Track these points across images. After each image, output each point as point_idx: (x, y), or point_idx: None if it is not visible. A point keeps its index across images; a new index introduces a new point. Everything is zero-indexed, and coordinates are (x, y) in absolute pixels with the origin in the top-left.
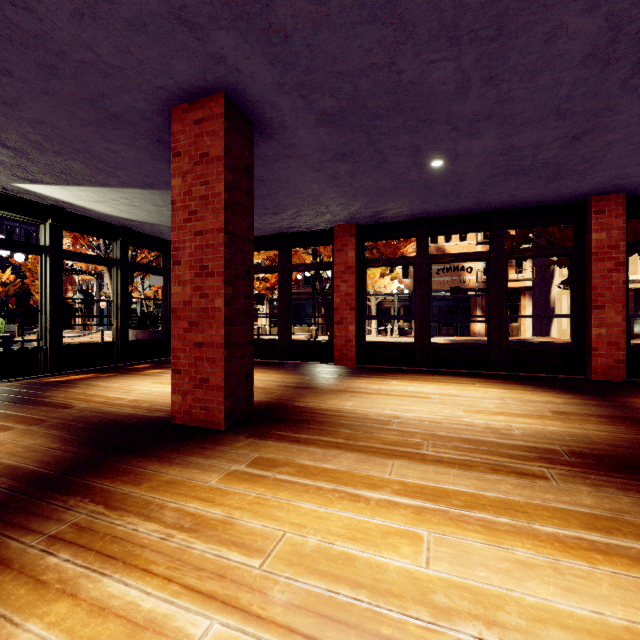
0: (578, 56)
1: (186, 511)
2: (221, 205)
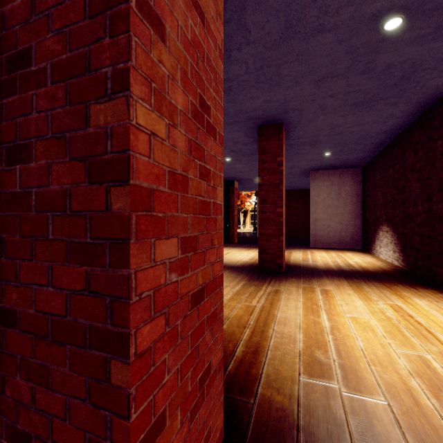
0: (241, 108)
1: (440, 404)
2: (222, 8)
